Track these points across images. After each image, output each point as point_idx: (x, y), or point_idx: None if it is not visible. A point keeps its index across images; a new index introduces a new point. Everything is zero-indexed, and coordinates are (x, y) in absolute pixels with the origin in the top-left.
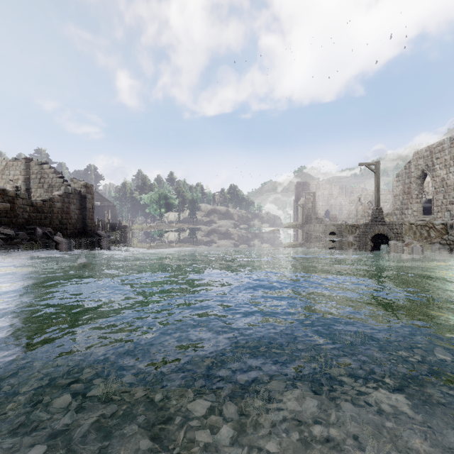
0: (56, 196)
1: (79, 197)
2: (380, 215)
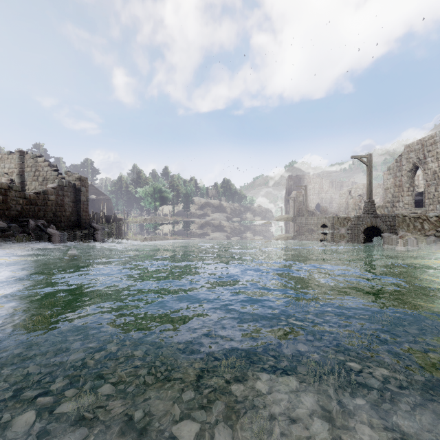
0: (50, 189)
1: (74, 190)
2: (372, 207)
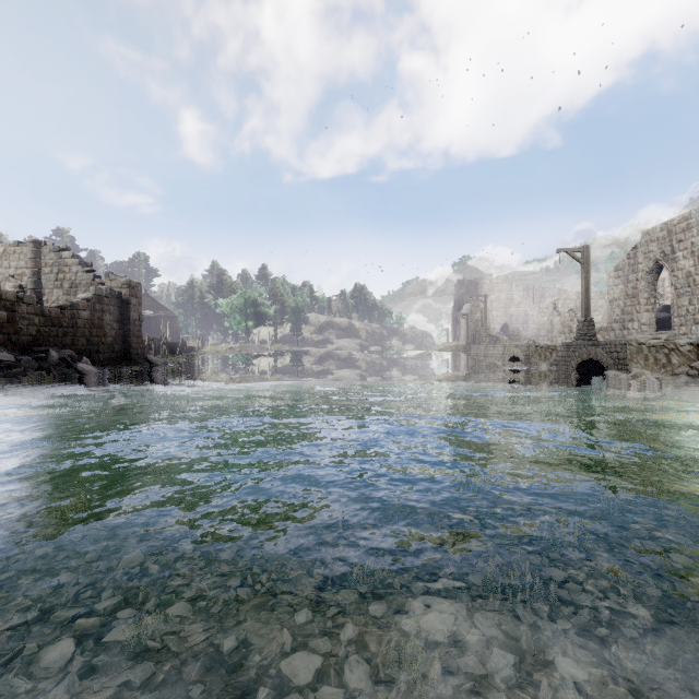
0: (81, 301)
1: (119, 302)
2: (590, 330)
